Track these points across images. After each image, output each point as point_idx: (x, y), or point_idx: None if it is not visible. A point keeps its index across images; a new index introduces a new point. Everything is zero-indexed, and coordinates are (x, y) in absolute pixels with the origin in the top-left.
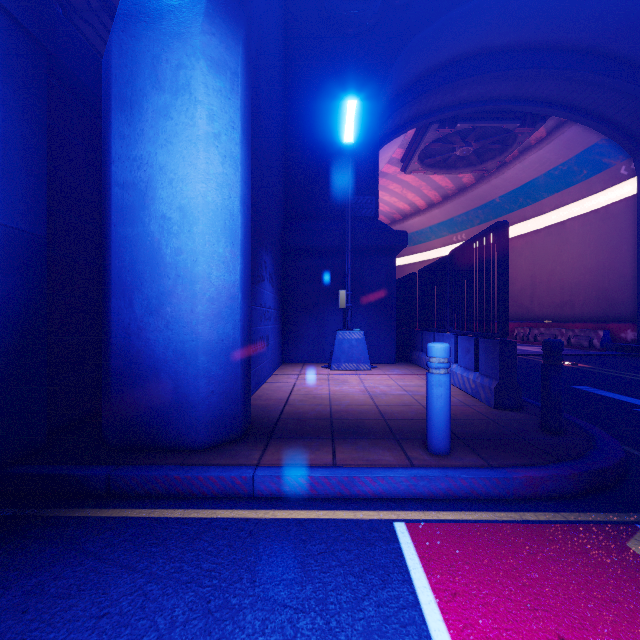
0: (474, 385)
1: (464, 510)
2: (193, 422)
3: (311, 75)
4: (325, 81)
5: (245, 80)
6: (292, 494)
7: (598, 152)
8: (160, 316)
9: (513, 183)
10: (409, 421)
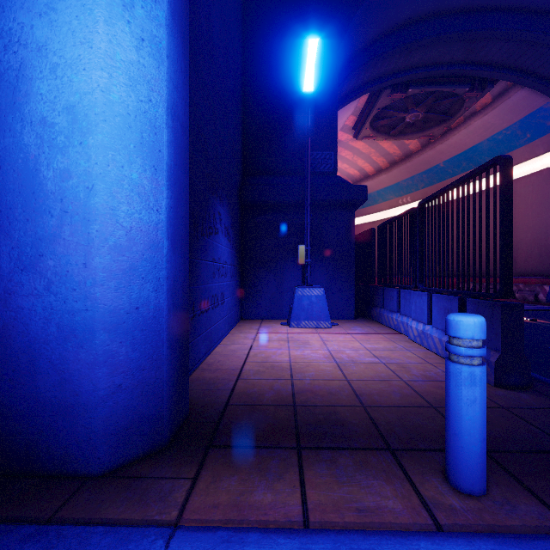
0: None
1: None
2: (87, 434)
3: (269, 31)
4: (283, 37)
5: None
6: None
7: (543, 116)
8: (38, 273)
9: (457, 148)
10: (397, 410)
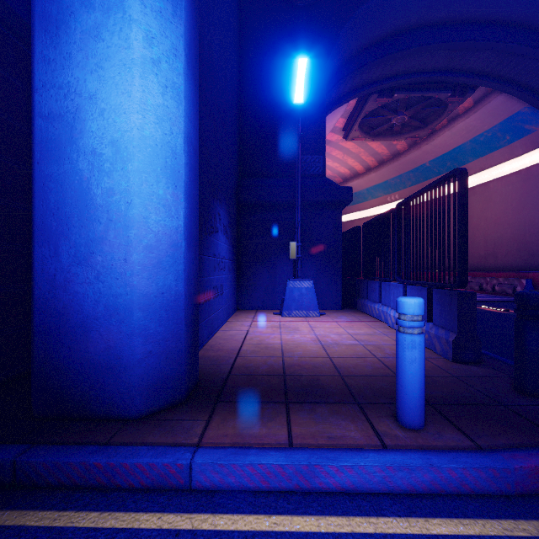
0: (427, 336)
1: (459, 516)
2: (127, 388)
3: (263, 44)
4: (276, 49)
5: (191, 9)
6: (238, 486)
7: (520, 119)
8: (89, 266)
9: (442, 149)
10: (367, 378)
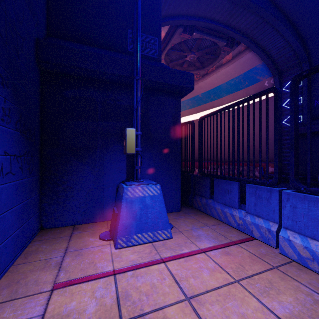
0: None
1: None
2: None
3: None
4: None
5: None
6: None
7: (255, 72)
8: None
9: (210, 86)
10: None
